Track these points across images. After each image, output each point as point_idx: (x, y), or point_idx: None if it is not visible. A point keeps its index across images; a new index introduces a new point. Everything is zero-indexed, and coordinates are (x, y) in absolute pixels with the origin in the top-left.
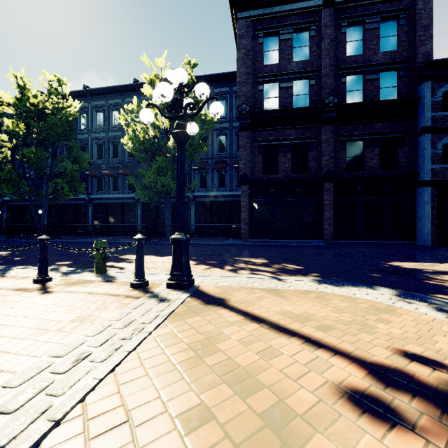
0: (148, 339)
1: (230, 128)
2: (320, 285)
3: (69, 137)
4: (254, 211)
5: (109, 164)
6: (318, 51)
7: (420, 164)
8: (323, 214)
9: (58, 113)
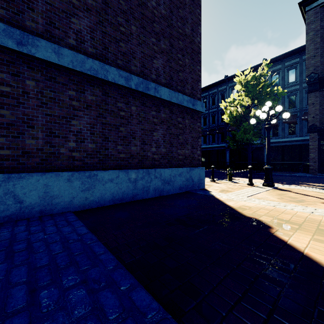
0: (262, 192)
1: (300, 89)
2: None
3: None
4: (323, 152)
5: (210, 128)
6: None
7: None
8: None
9: None
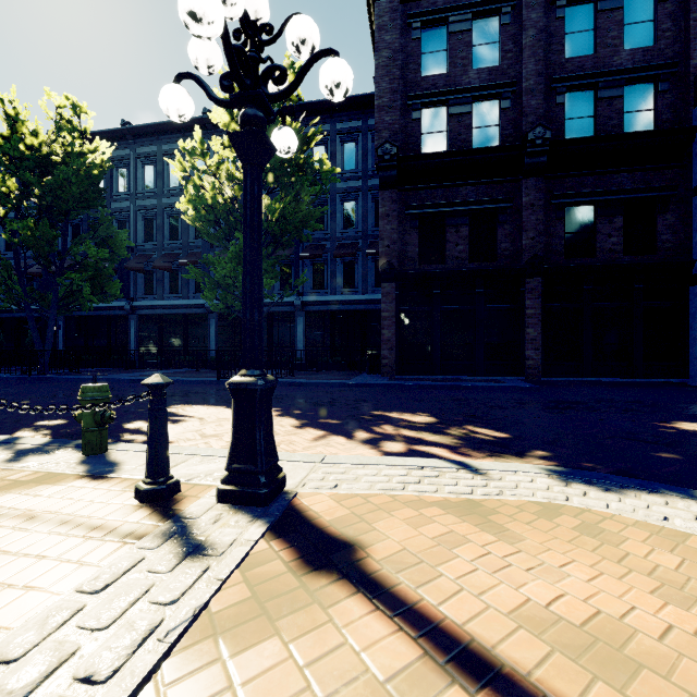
0: None
1: (363, 188)
2: (569, 488)
3: (93, 203)
4: (404, 327)
5: (164, 251)
6: (516, 50)
7: (696, 243)
8: (525, 332)
9: (72, 160)
